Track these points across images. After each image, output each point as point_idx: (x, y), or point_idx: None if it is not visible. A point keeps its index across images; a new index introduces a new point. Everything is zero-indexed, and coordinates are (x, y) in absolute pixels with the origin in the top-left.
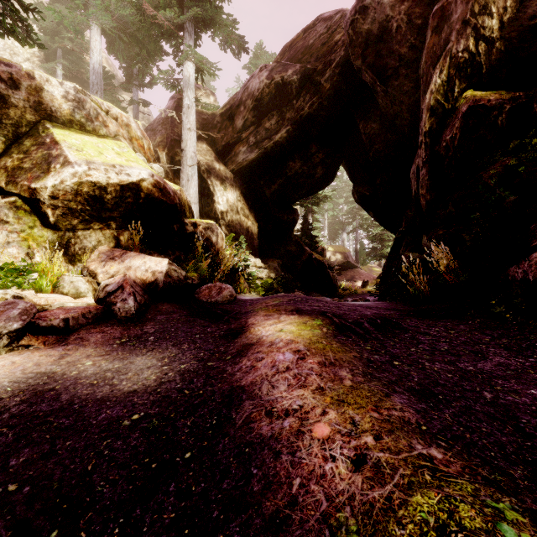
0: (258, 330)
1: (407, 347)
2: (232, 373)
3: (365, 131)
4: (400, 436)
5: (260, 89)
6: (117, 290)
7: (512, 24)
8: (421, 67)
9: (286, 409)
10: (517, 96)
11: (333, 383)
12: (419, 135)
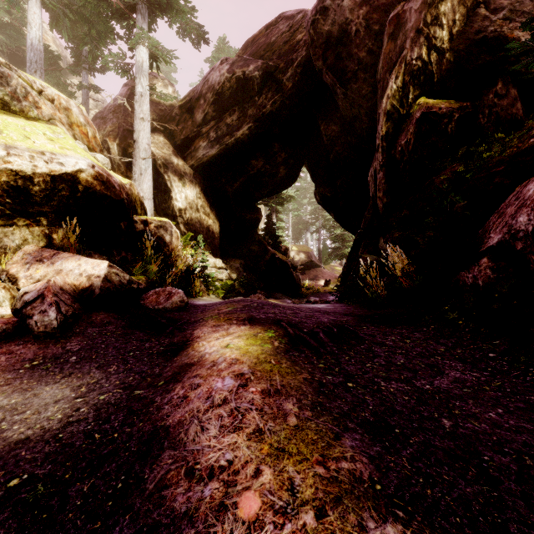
0: (202, 345)
1: (362, 363)
2: (159, 407)
3: (326, 132)
4: (349, 508)
5: (221, 82)
6: (35, 300)
7: (460, 37)
8: (378, 72)
9: (211, 467)
10: (464, 105)
11: (275, 421)
12: (377, 139)
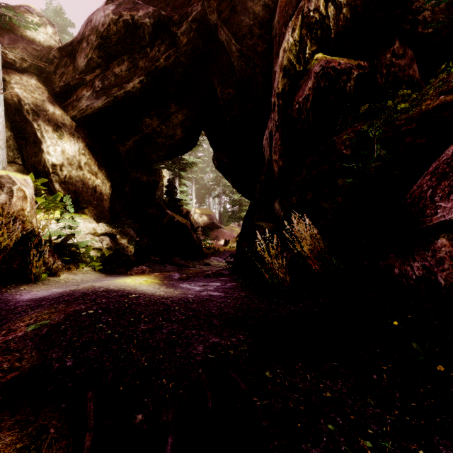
0: None
1: None
2: None
3: (222, 96)
4: None
5: (105, 24)
6: None
7: None
8: (274, 27)
9: None
10: (362, 64)
11: None
12: (273, 97)
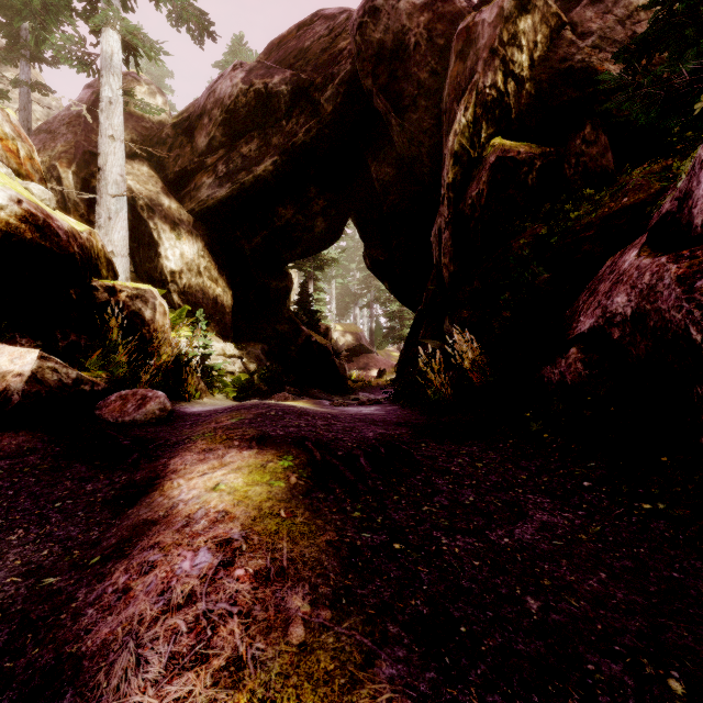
0: (177, 486)
1: (417, 505)
2: (78, 611)
3: (378, 176)
4: None
5: (233, 96)
6: None
7: (542, 64)
8: (444, 100)
9: None
10: (548, 151)
11: (267, 638)
12: (442, 187)
